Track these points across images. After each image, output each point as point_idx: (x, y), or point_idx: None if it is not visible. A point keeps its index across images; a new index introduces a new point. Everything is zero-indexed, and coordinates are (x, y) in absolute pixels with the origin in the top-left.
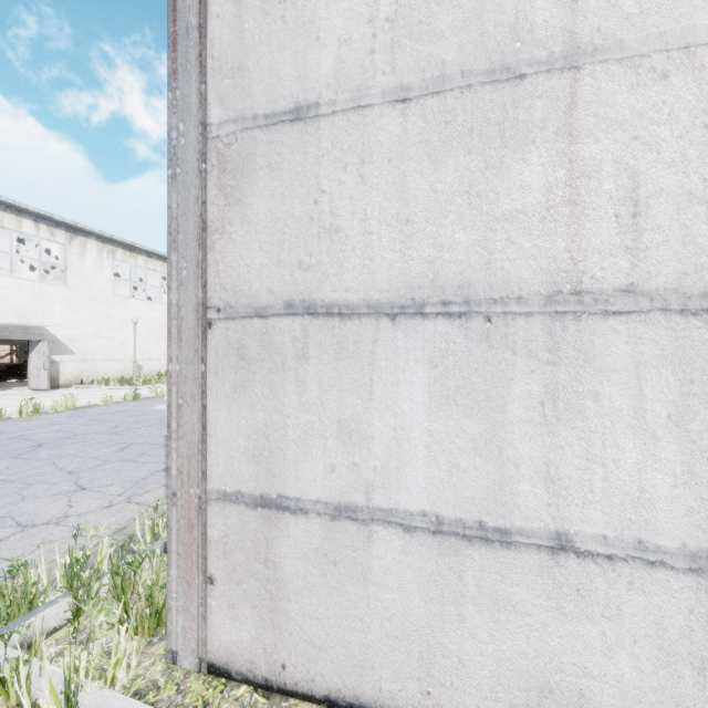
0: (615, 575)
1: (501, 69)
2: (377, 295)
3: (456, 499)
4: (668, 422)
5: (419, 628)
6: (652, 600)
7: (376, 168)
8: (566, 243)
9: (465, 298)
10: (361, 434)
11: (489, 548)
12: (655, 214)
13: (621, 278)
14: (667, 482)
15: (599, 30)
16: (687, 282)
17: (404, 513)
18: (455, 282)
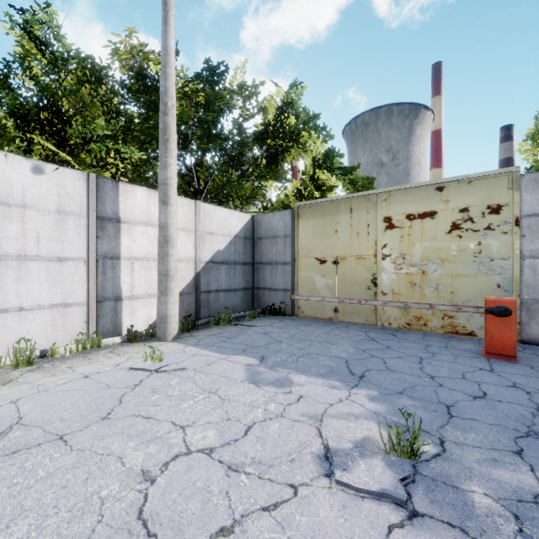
0: (34, 313)
1: (5, 202)
2: None
3: None
4: (46, 281)
5: None
6: (42, 315)
7: None
8: (23, 245)
9: None
10: None
11: (1, 314)
12: (43, 241)
13: (36, 253)
14: (45, 293)
15: (31, 202)
16: (49, 255)
17: None
18: None
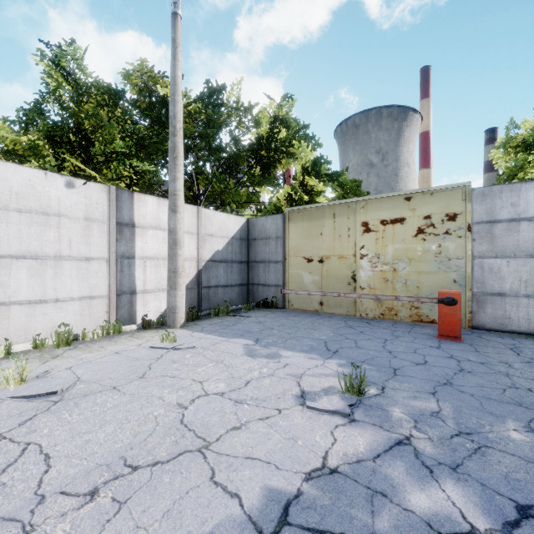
0: (67, 303)
1: (45, 212)
2: (13, 253)
3: (34, 296)
4: (76, 277)
5: (25, 325)
6: (73, 306)
7: (12, 225)
8: (59, 247)
9: (37, 255)
10: (7, 285)
11: (42, 304)
12: (74, 244)
13: (68, 254)
14: (76, 287)
15: (64, 212)
16: (79, 255)
17: (21, 301)
18: (34, 252)
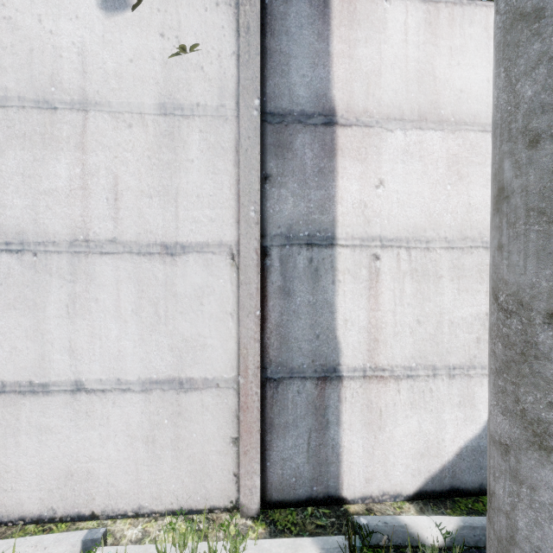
0: (106, 400)
1: (43, 101)
2: None
3: (15, 369)
4: (132, 313)
5: None
6: (124, 410)
7: None
8: (81, 212)
9: (21, 241)
10: None
11: (36, 397)
12: (126, 200)
13: (109, 234)
14: (132, 345)
15: (98, 92)
16: (141, 238)
17: None
18: (14, 230)
